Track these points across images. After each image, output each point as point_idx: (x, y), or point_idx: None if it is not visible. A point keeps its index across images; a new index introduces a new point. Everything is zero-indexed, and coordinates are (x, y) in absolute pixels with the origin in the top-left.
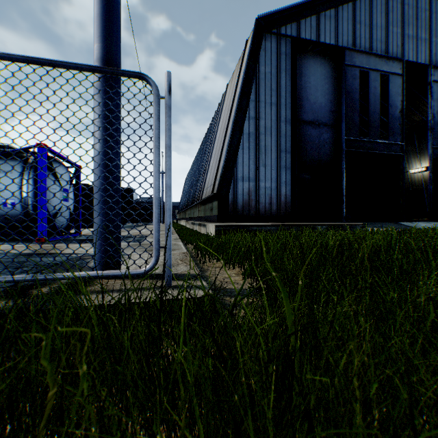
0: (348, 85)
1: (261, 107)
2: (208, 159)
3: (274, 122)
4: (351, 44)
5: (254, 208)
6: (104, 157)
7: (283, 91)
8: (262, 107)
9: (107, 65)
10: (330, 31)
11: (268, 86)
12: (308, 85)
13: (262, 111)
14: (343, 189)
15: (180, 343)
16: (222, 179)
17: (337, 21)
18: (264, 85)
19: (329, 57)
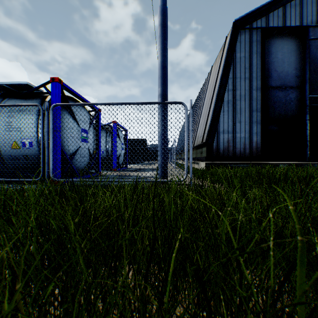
0: (311, 54)
1: (237, 81)
2: (198, 118)
3: (247, 91)
4: (315, 21)
5: (232, 151)
6: (162, 134)
7: (254, 68)
8: (238, 81)
9: (164, 96)
10: (295, 16)
11: (242, 66)
12: (275, 59)
13: (238, 84)
14: (307, 136)
15: (207, 191)
16: (208, 133)
17: (301, 7)
18: (239, 66)
19: (294, 35)
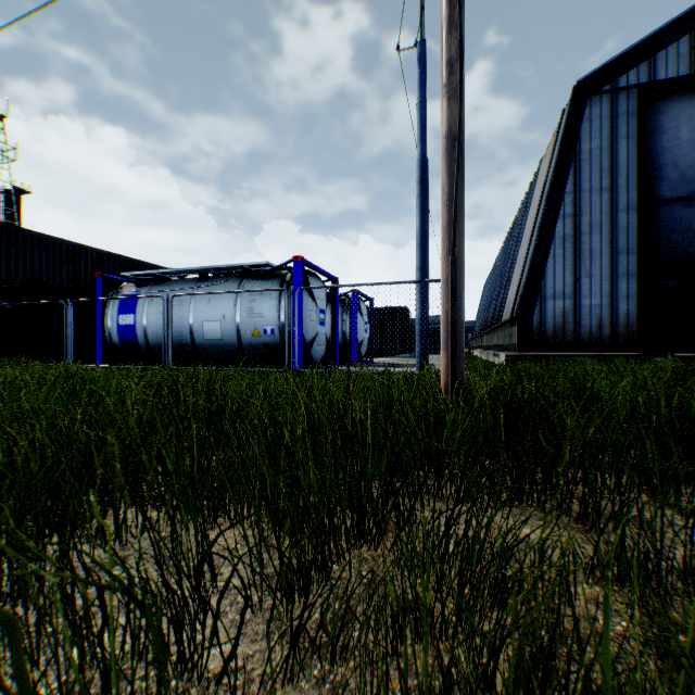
0: None
1: (582, 198)
2: (511, 267)
3: (604, 215)
4: None
5: (572, 333)
6: (421, 317)
7: (622, 167)
8: (584, 197)
9: (423, 270)
10: None
11: (595, 167)
12: (674, 143)
13: (584, 203)
14: None
15: None
16: (522, 299)
17: None
18: (588, 167)
19: None
